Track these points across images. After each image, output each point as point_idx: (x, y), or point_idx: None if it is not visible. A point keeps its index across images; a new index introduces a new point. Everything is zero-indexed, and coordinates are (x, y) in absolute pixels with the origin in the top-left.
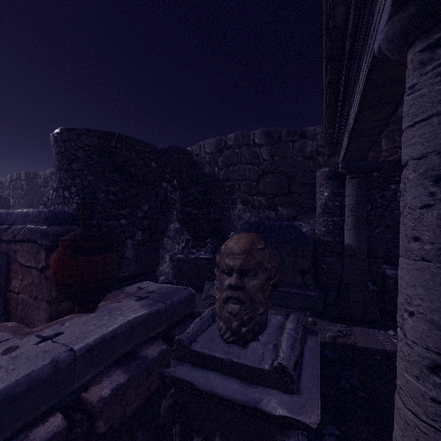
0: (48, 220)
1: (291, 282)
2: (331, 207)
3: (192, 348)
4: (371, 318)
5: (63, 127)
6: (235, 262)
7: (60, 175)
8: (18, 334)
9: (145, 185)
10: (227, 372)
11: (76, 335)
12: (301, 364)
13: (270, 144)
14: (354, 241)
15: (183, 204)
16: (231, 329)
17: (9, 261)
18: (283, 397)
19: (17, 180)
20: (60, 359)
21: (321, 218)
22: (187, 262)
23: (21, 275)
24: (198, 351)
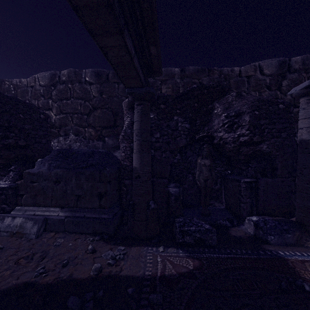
0: None
1: (89, 207)
2: (129, 134)
3: None
4: (152, 234)
5: None
6: None
7: None
8: None
9: None
10: None
11: None
12: None
13: (99, 83)
14: (138, 164)
15: None
16: None
17: None
18: None
19: None
20: None
21: (122, 144)
22: None
23: None
24: None
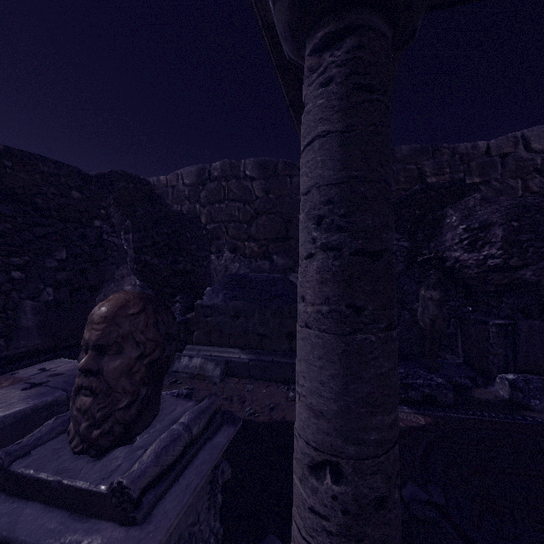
0: None
1: (277, 349)
2: None
3: (12, 468)
4: None
5: None
6: (91, 335)
7: None
8: None
9: (63, 222)
10: (54, 501)
11: None
12: (182, 472)
13: (264, 178)
14: None
15: (138, 251)
16: (80, 434)
17: None
18: (115, 534)
19: None
20: None
21: None
22: None
23: None
24: (19, 473)
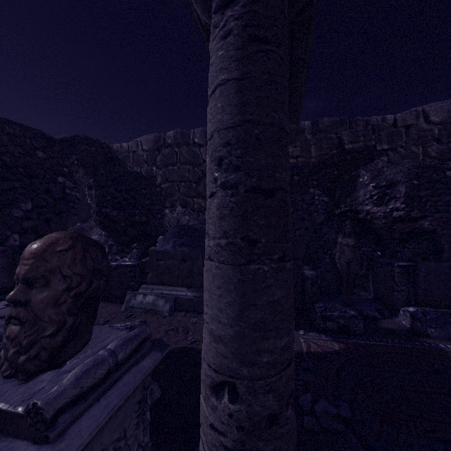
0: None
1: None
2: None
3: None
4: None
5: None
6: (20, 270)
7: None
8: None
9: (28, 178)
10: None
11: None
12: (104, 393)
13: None
14: None
15: (100, 205)
16: (8, 359)
17: None
18: None
19: None
20: None
21: None
22: None
23: None
24: None
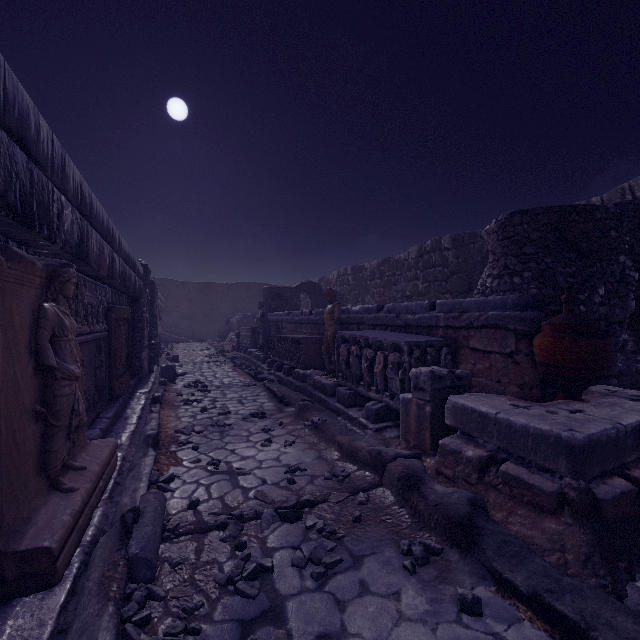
0: (517, 306)
1: None
2: None
3: None
4: None
5: (510, 211)
6: None
7: (506, 261)
8: (534, 404)
9: (599, 261)
10: None
11: (606, 415)
12: None
13: None
14: None
15: None
16: None
17: (456, 347)
18: None
19: (343, 275)
20: (617, 427)
21: None
22: (627, 375)
23: (473, 360)
24: None
